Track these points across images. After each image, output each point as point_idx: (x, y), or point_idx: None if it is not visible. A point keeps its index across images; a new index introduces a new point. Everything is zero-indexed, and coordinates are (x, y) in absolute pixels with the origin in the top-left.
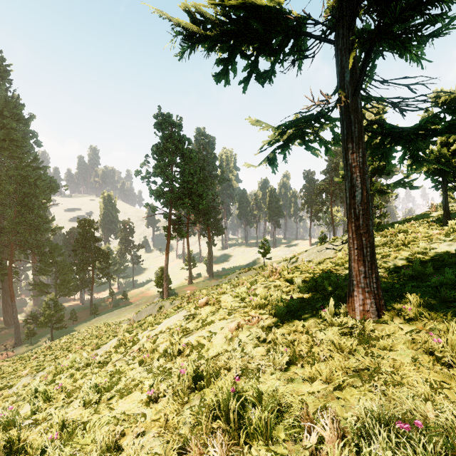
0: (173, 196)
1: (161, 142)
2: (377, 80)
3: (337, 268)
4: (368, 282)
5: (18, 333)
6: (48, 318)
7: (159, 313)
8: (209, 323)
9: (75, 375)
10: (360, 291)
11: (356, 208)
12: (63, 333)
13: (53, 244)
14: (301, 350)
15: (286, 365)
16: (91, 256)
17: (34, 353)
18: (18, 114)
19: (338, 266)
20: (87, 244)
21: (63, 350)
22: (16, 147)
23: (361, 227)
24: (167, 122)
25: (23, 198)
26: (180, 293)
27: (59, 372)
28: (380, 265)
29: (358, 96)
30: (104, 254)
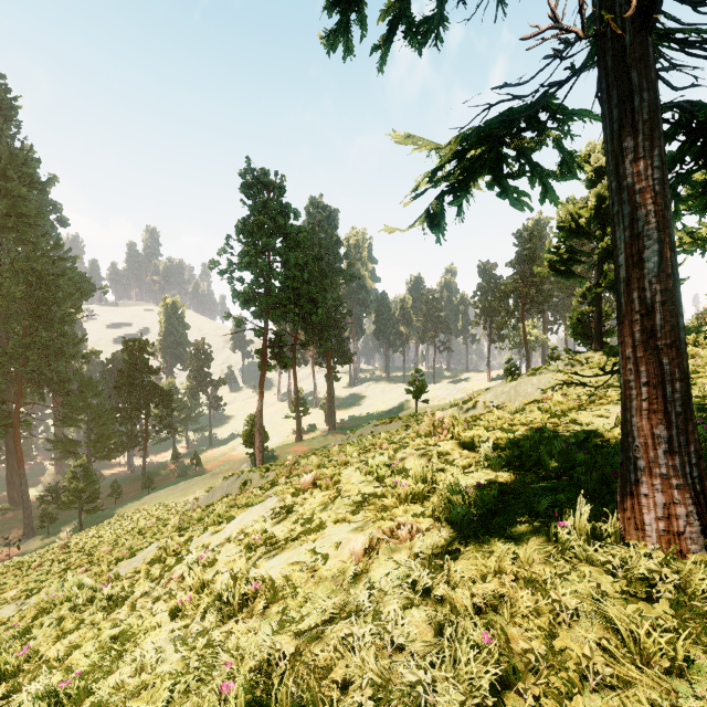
0: (270, 301)
1: (251, 215)
2: (682, 2)
3: (555, 421)
4: (677, 464)
5: (30, 517)
6: (75, 494)
7: (242, 492)
8: (314, 527)
9: (64, 622)
10: (656, 485)
11: (646, 288)
12: (99, 519)
13: (84, 377)
14: (531, 651)
15: (489, 689)
16: (144, 396)
17: (40, 555)
18: (30, 174)
19: (555, 416)
20: (138, 377)
21: (82, 555)
22: (26, 226)
23: (659, 333)
24: (261, 184)
25: (38, 306)
26: (282, 456)
27: (47, 609)
28: None
29: (648, 28)
30: (164, 393)
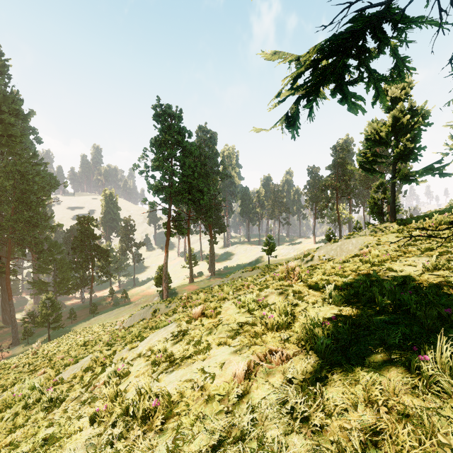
0: (172, 191)
1: (160, 134)
2: None
3: (375, 268)
4: None
5: (16, 332)
6: (45, 317)
7: (153, 317)
8: (203, 349)
9: (17, 418)
10: None
11: None
12: (61, 333)
13: (52, 241)
14: None
15: None
16: (90, 253)
17: (18, 359)
18: (16, 109)
19: (375, 266)
20: (87, 241)
21: (44, 360)
22: (14, 142)
23: None
24: (167, 114)
25: (21, 194)
26: (180, 292)
27: (10, 404)
28: (444, 265)
29: None
30: (104, 251)
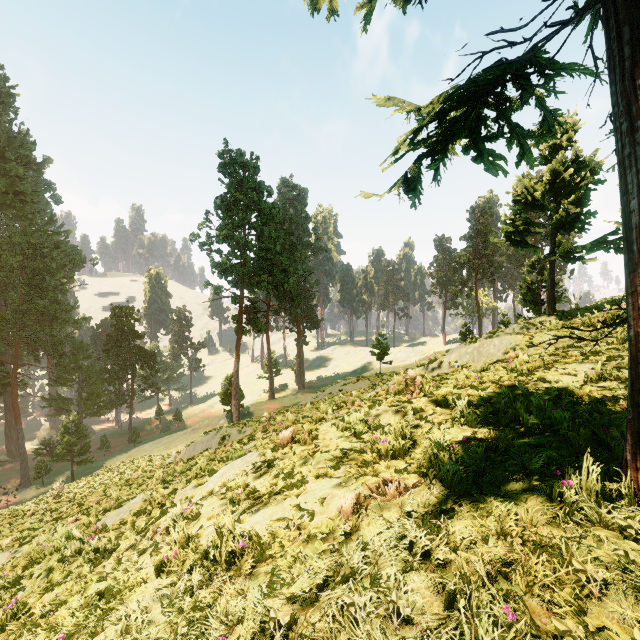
0: (246, 271)
1: (228, 192)
2: None
3: (523, 379)
4: None
5: (26, 468)
6: (67, 448)
7: (221, 446)
8: (296, 482)
9: (53, 574)
10: None
11: None
12: (89, 470)
13: (76, 341)
14: (569, 634)
15: None
16: (130, 358)
17: (34, 504)
18: (26, 156)
19: (522, 375)
20: (125, 341)
21: (73, 504)
22: (23, 203)
23: None
24: (237, 163)
25: (33, 276)
26: (257, 412)
27: (37, 559)
28: (612, 374)
29: None
30: (148, 355)
